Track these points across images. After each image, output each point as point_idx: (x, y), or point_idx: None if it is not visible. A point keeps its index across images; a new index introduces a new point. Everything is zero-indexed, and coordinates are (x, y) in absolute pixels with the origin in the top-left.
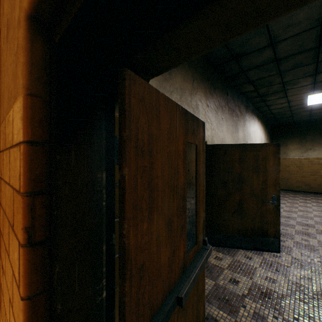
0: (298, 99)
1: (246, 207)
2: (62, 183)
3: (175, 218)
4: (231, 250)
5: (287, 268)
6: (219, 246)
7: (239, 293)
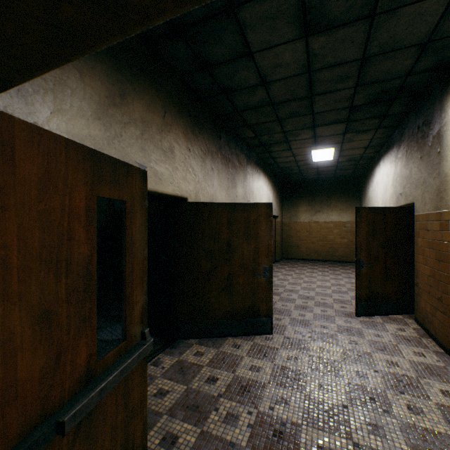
0: (303, 153)
1: (236, 282)
2: None
3: (63, 307)
4: (218, 340)
5: (276, 351)
6: (203, 337)
7: (215, 393)
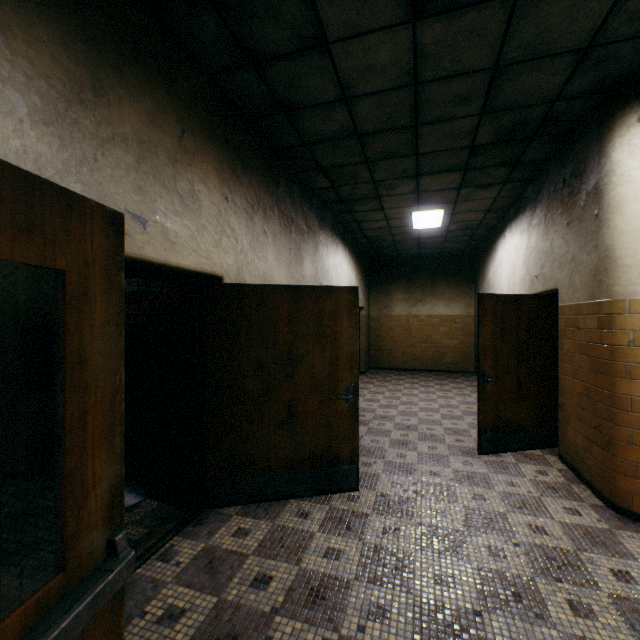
0: (400, 216)
1: (303, 412)
2: None
3: None
4: (274, 506)
5: (365, 519)
6: (249, 502)
7: (267, 607)
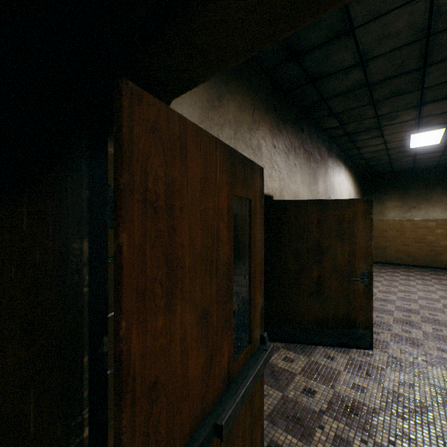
0: (398, 139)
1: (327, 287)
2: (4, 259)
3: (214, 307)
4: (307, 348)
5: (381, 371)
6: (289, 342)
7: (316, 408)
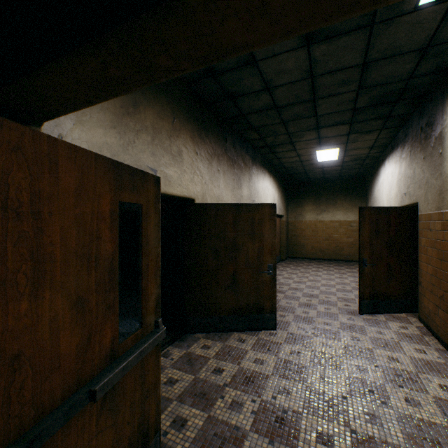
0: (308, 154)
1: (241, 279)
2: None
3: (93, 295)
4: (224, 335)
5: (279, 345)
6: (209, 332)
7: (221, 383)
